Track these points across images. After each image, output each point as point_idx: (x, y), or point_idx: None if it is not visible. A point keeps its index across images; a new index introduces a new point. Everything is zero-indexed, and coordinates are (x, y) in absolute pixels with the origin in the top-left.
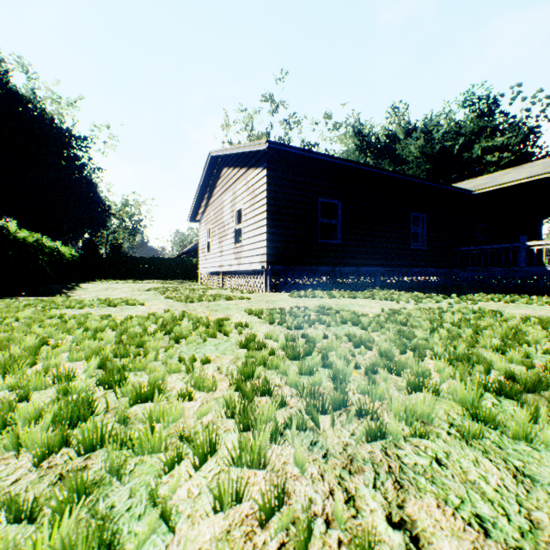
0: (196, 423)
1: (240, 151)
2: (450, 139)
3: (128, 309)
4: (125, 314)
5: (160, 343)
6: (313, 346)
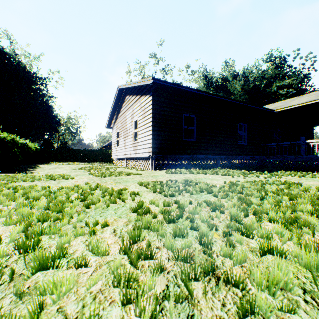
0: (86, 292)
1: (136, 85)
2: (259, 81)
3: (63, 182)
4: (59, 185)
5: (75, 209)
6: (183, 212)
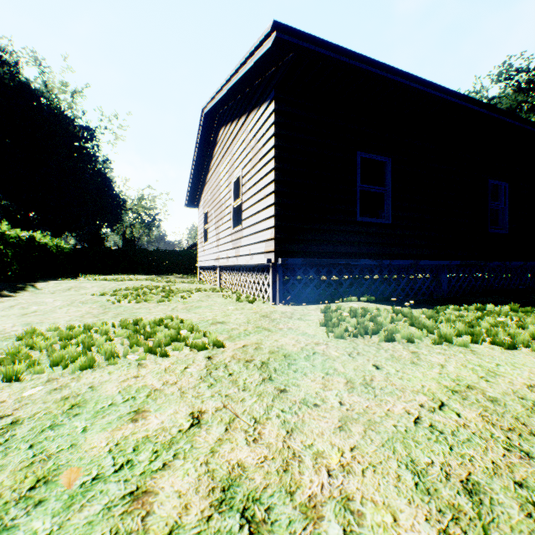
0: None
1: (234, 81)
2: None
3: None
4: None
5: None
6: None
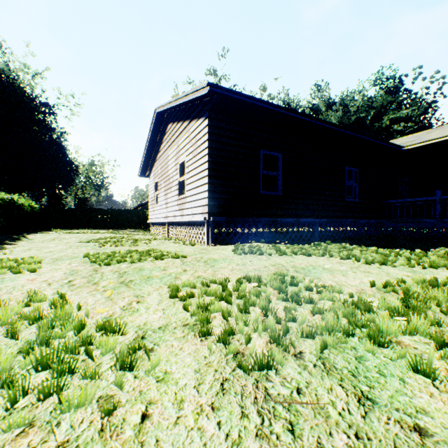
0: None
1: (182, 102)
2: (364, 111)
3: None
4: None
5: None
6: None
